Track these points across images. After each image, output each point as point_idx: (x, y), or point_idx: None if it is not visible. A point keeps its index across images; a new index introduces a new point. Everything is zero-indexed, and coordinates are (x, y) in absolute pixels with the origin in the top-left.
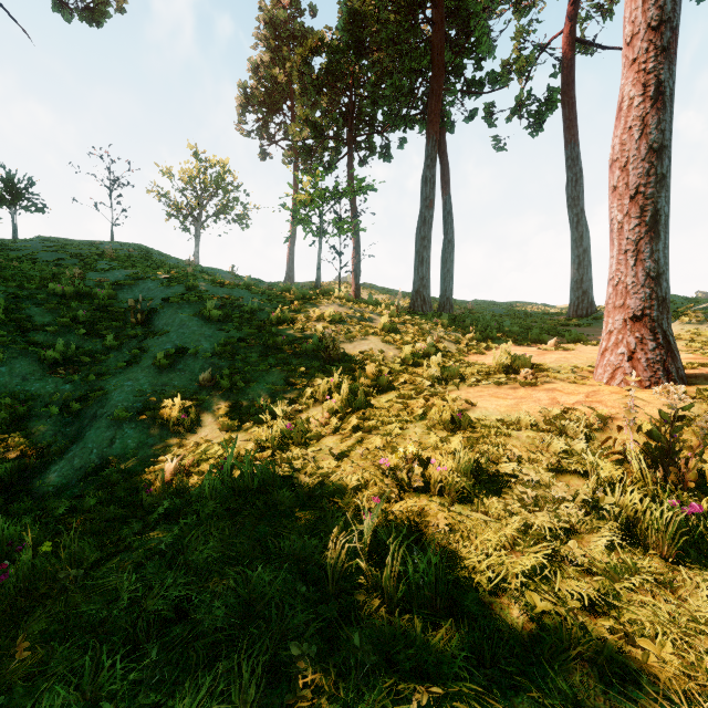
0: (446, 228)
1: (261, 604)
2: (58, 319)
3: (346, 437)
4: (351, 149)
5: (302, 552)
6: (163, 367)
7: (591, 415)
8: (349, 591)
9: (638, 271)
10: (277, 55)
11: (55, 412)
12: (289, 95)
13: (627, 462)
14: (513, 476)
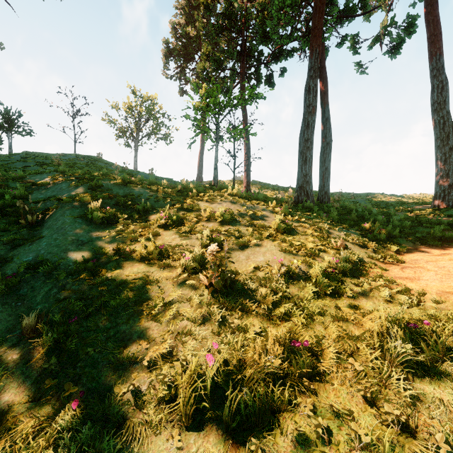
0: (324, 132)
1: None
2: None
3: None
4: (243, 77)
5: None
6: None
7: None
8: None
9: None
10: (190, 20)
11: None
12: (199, 48)
13: None
14: None
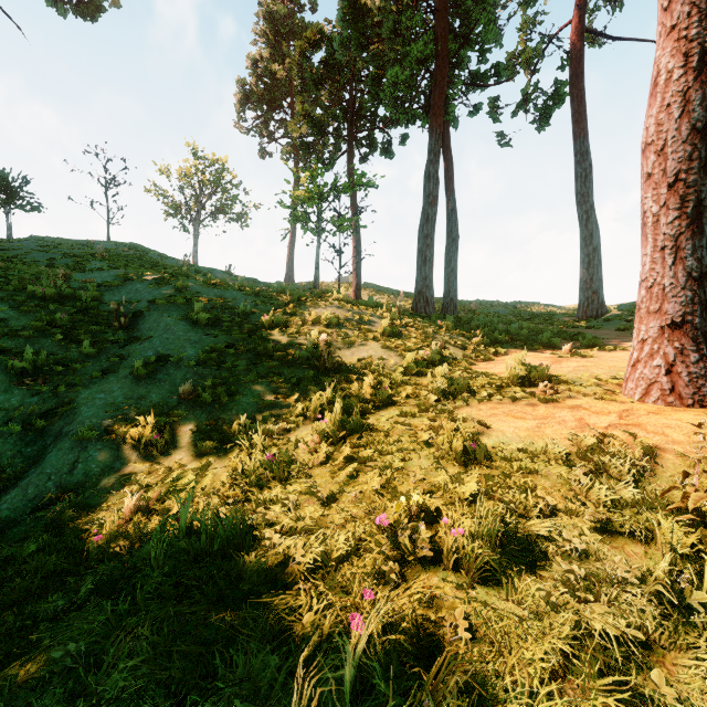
0: (450, 226)
1: None
2: (33, 323)
3: (338, 470)
4: (351, 146)
5: (260, 679)
6: (141, 377)
7: (632, 444)
8: None
9: (678, 271)
10: (276, 51)
11: (16, 429)
12: (289, 92)
13: (699, 521)
14: (548, 536)
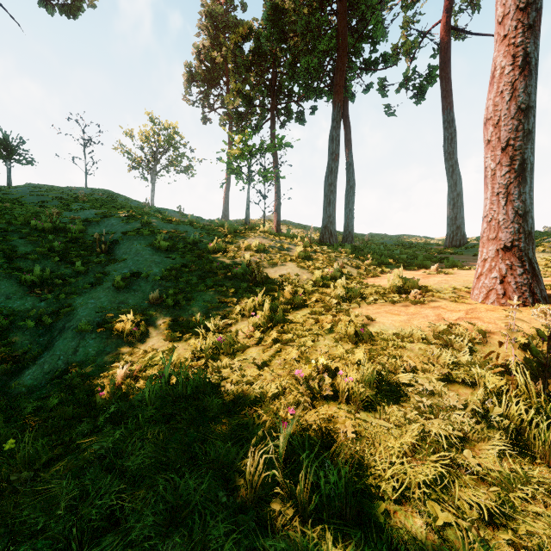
0: (348, 176)
1: (186, 512)
2: (37, 249)
3: (267, 348)
4: (273, 115)
5: (225, 458)
6: (120, 288)
7: (472, 330)
8: (266, 498)
9: (508, 210)
10: (215, 42)
11: (31, 325)
12: (225, 73)
13: (508, 373)
14: (409, 384)
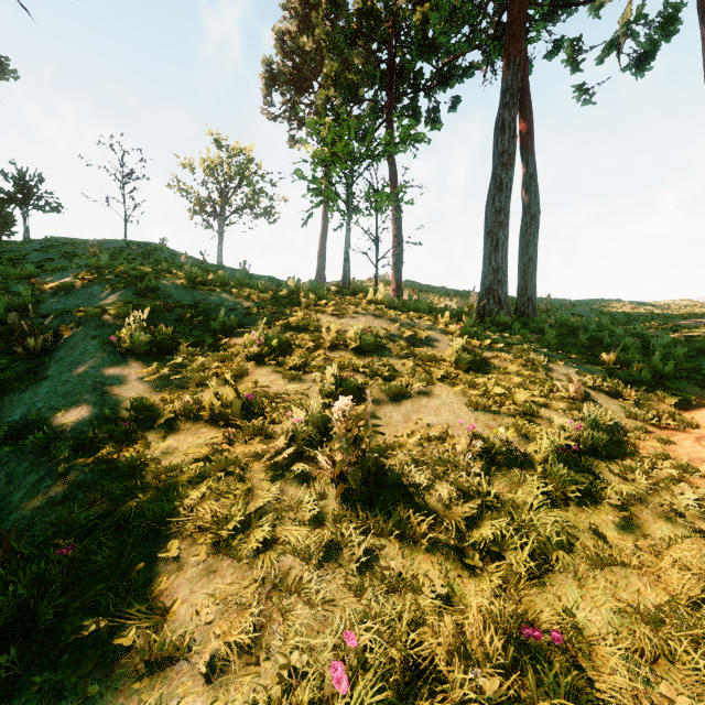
0: (527, 198)
1: None
2: None
3: None
4: (390, 112)
5: None
6: None
7: None
8: None
9: None
10: (306, 26)
11: None
12: (320, 71)
13: None
14: None
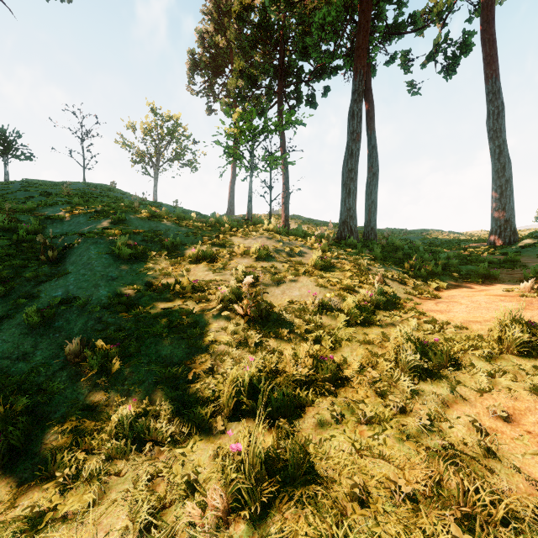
0: (370, 161)
1: None
2: None
3: None
4: (281, 96)
5: None
6: (32, 326)
7: None
8: None
9: None
10: (219, 27)
11: None
12: (230, 60)
13: None
14: None
